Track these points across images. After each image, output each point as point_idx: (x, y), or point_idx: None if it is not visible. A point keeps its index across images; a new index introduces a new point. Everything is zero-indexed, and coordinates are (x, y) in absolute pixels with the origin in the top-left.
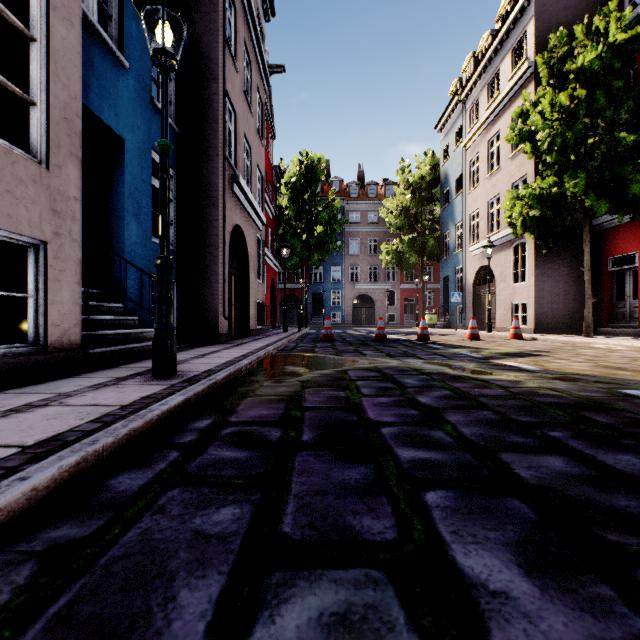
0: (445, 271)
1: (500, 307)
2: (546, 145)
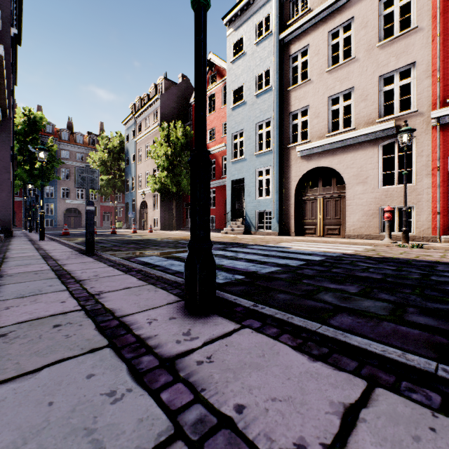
0: (127, 199)
1: (150, 219)
2: (159, 165)
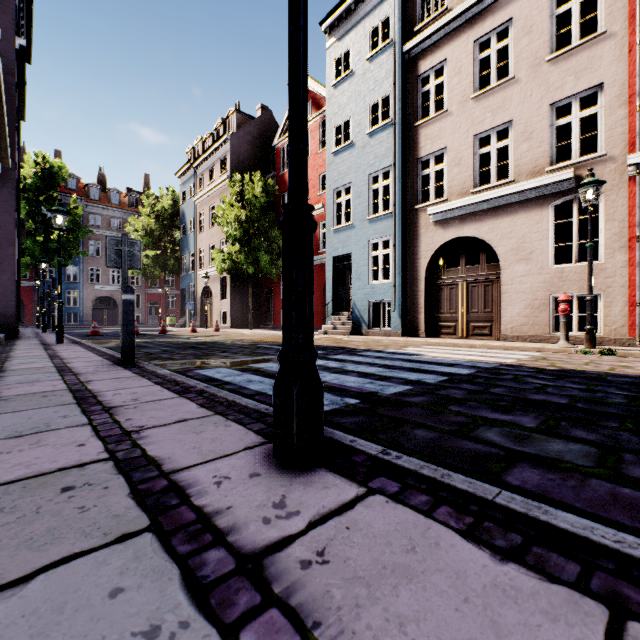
0: (183, 284)
1: (216, 313)
2: (228, 235)
